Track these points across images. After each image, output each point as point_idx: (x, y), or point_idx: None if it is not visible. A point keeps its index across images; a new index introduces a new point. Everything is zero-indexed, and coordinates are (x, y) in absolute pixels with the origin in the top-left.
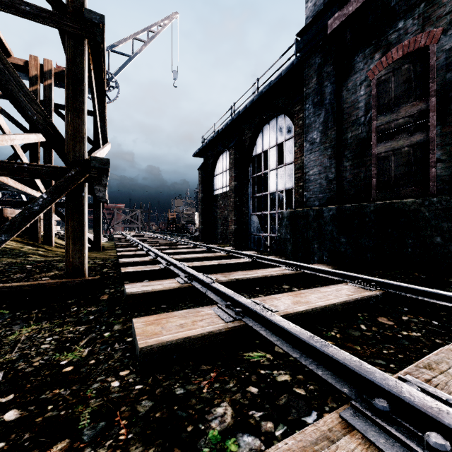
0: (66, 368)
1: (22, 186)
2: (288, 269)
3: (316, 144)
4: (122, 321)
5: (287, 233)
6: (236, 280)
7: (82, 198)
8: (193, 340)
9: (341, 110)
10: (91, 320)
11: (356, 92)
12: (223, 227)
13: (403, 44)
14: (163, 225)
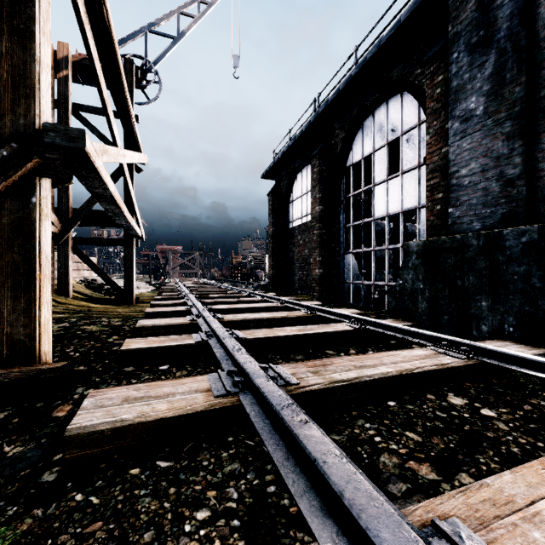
0: None
1: None
2: (446, 353)
3: (476, 118)
4: (18, 538)
5: (418, 280)
6: (342, 383)
7: (32, 207)
8: None
9: (536, 42)
10: None
11: None
12: (302, 272)
13: None
14: (227, 271)
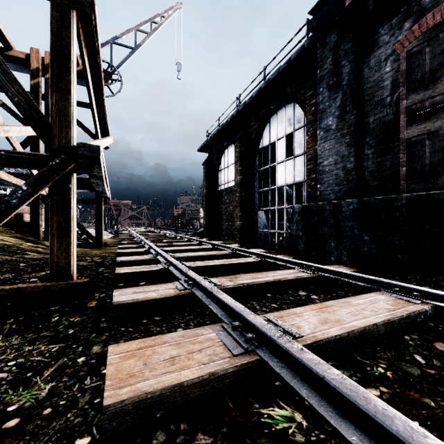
0: (10, 421)
1: (19, 180)
2: (303, 271)
3: (332, 131)
4: (104, 340)
5: (299, 230)
6: (244, 285)
7: (69, 190)
8: (186, 388)
9: (361, 91)
10: (69, 337)
11: (380, 69)
12: (228, 223)
13: (442, 6)
14: (169, 221)
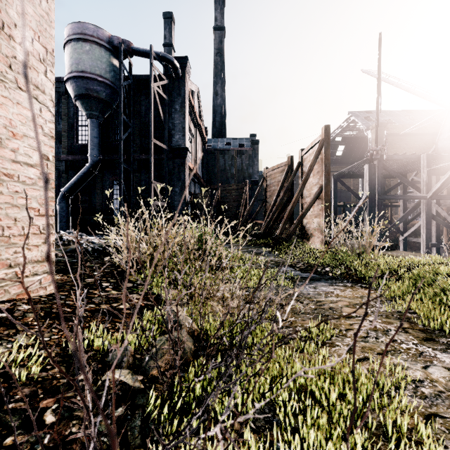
0: None
1: None
2: None
3: None
4: None
5: None
6: None
7: None
8: None
9: None
10: None
11: None
12: None
13: None
14: None
